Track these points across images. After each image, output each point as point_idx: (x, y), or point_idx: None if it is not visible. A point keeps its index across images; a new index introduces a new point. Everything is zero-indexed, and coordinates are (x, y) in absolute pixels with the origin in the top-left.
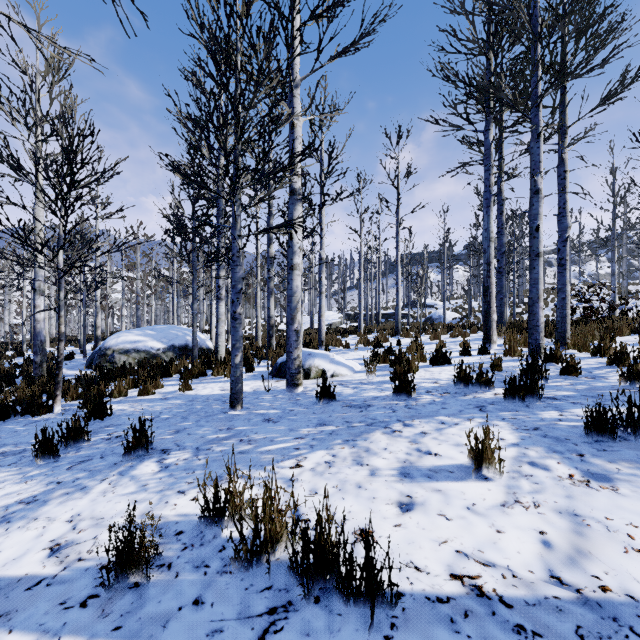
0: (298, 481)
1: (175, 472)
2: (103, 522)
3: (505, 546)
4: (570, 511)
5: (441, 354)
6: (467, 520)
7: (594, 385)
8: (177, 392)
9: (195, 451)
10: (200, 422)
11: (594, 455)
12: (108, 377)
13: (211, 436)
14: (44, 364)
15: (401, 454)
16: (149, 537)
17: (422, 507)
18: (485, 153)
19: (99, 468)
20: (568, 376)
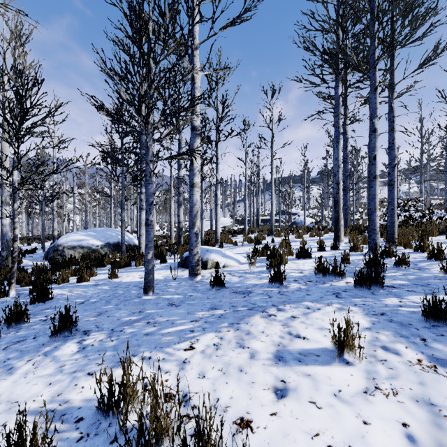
0: (190, 364)
1: (90, 353)
2: (16, 406)
3: (373, 441)
4: (426, 400)
5: (304, 250)
6: (335, 409)
7: (421, 275)
8: (107, 279)
9: (110, 332)
10: (119, 305)
11: (435, 340)
12: (57, 267)
13: (125, 318)
14: (9, 257)
15: (276, 337)
16: (51, 424)
17: (295, 393)
18: (335, 103)
19: (29, 348)
20: (400, 268)
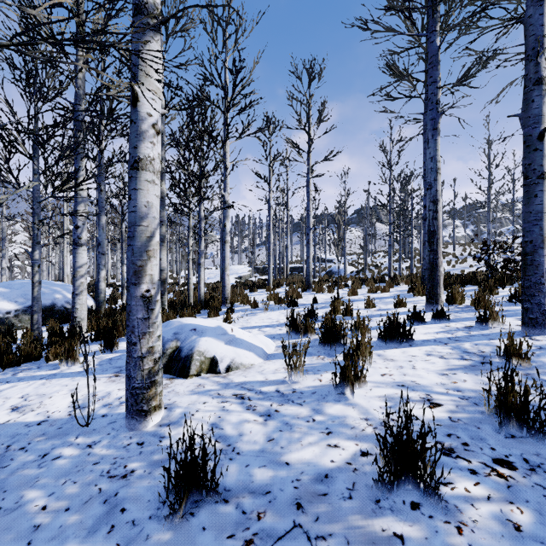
0: None
1: None
2: None
3: None
4: None
5: (398, 327)
6: None
7: None
8: None
9: None
10: None
11: None
12: None
13: None
14: None
15: None
16: None
17: None
18: (430, 60)
19: None
20: None
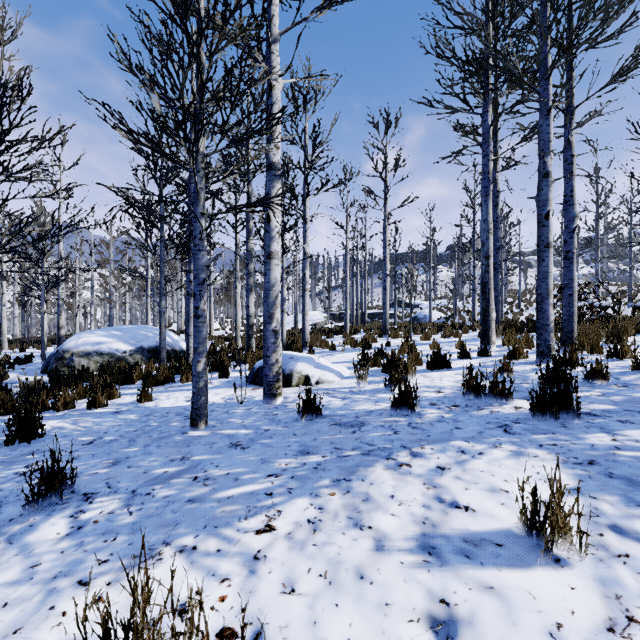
0: (266, 561)
1: (88, 538)
2: None
3: None
4: None
5: (440, 357)
6: None
7: (632, 396)
8: (134, 403)
9: (129, 497)
10: (149, 447)
11: None
12: (59, 384)
13: (157, 471)
14: None
15: (416, 507)
16: None
17: (472, 631)
18: (483, 137)
19: None
20: (594, 384)
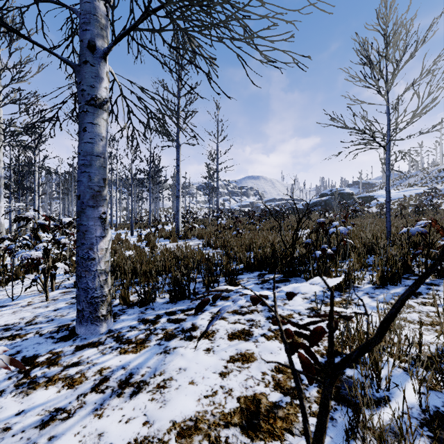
0: None
1: None
2: None
3: None
4: None
5: None
6: None
7: None
8: None
9: None
10: None
11: None
12: None
13: None
14: None
15: None
16: None
17: None
18: None
19: None
20: None
